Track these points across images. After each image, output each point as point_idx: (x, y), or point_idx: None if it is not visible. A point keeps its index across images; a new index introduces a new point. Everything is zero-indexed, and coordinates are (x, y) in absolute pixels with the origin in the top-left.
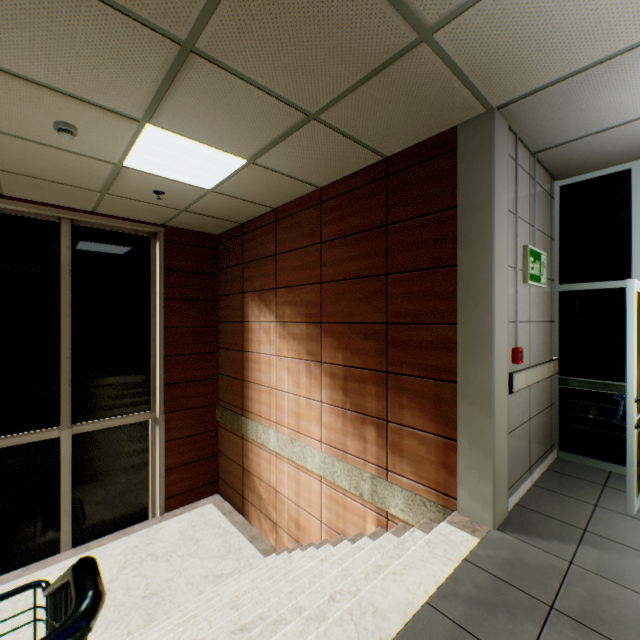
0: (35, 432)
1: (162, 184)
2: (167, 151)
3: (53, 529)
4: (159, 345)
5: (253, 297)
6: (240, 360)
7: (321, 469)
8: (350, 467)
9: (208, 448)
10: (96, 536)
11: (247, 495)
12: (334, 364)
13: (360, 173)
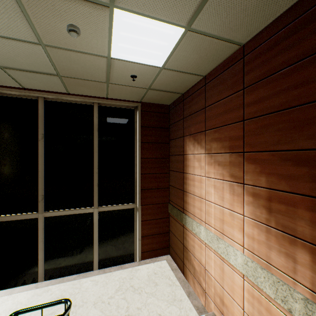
0: (83, 208)
1: (134, 69)
2: (131, 35)
3: (90, 257)
4: (138, 168)
5: (189, 138)
6: (181, 178)
7: (243, 269)
8: (275, 279)
9: (164, 227)
10: (109, 265)
11: (185, 263)
12: (256, 186)
13: (288, 12)
